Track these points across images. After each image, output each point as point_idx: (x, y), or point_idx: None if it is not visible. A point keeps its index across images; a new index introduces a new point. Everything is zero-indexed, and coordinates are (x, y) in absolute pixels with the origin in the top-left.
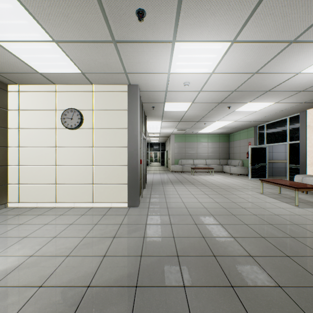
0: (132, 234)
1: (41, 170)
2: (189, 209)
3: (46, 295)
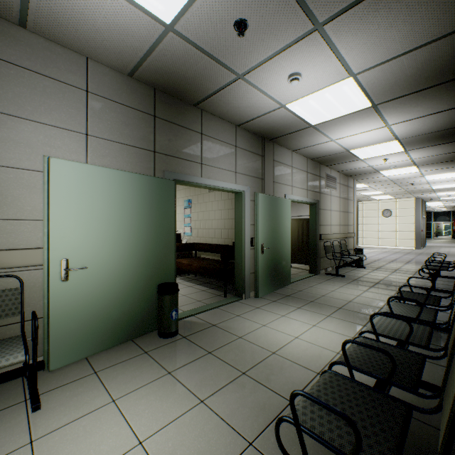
0: (418, 251)
1: (372, 233)
2: (450, 251)
3: (401, 252)
